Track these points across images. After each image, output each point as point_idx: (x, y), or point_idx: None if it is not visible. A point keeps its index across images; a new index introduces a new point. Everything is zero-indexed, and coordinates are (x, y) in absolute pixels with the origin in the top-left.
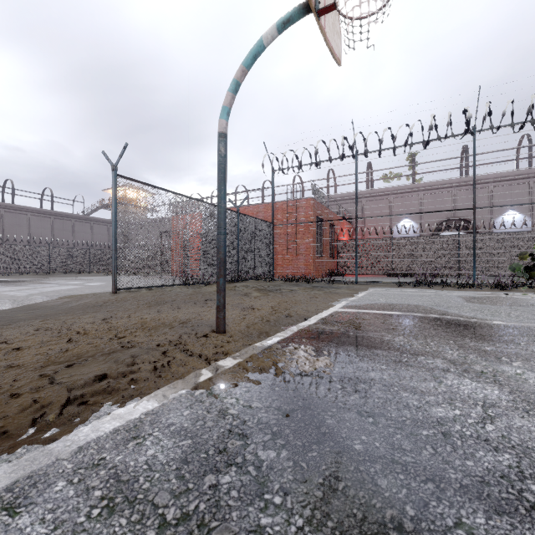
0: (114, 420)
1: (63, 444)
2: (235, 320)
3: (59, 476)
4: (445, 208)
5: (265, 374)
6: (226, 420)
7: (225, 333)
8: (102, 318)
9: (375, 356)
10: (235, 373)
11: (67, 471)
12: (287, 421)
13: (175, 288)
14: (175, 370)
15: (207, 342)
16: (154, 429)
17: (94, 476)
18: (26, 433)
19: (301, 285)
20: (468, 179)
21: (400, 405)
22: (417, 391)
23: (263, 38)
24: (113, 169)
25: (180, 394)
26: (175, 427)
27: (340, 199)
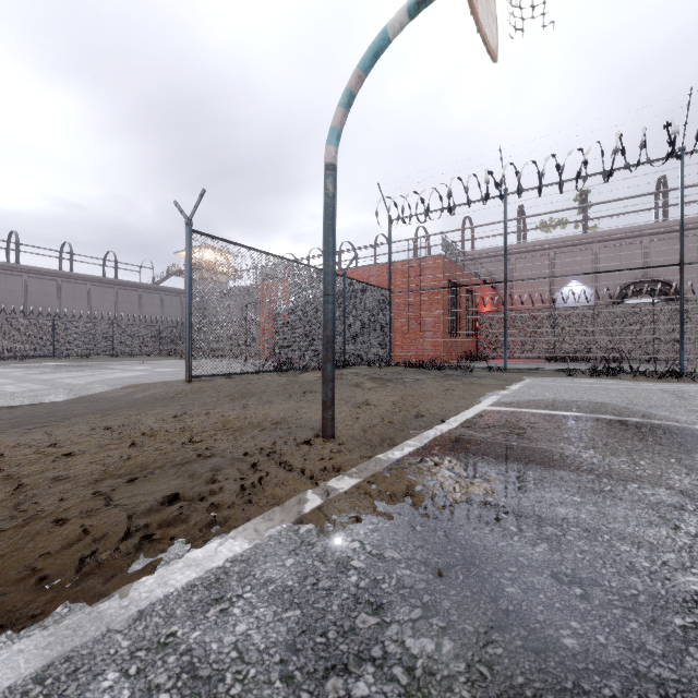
0: (188, 567)
1: (117, 603)
2: (345, 421)
3: (110, 661)
4: (633, 266)
5: (397, 503)
6: (348, 577)
7: (333, 438)
8: (173, 415)
9: (559, 481)
10: (353, 499)
11: (121, 653)
12: (443, 586)
13: (265, 376)
14: (270, 493)
15: (311, 451)
16: (244, 587)
17: (160, 665)
18: (70, 581)
19: (429, 373)
20: (667, 224)
21: (622, 567)
22: (643, 543)
23: (388, 27)
24: (187, 223)
25: (279, 531)
26: (276, 586)
27: (480, 256)
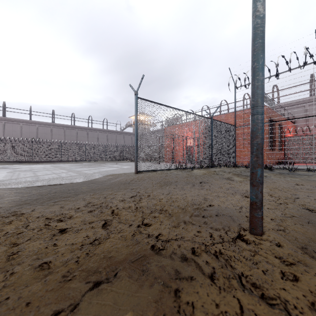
0: None
1: None
2: None
3: None
4: None
5: None
6: None
7: (262, 235)
8: (130, 196)
9: None
10: None
11: None
12: None
13: (173, 172)
14: None
15: (259, 258)
16: None
17: None
18: None
19: (266, 171)
20: None
21: None
22: None
23: None
24: (135, 94)
25: None
26: None
27: (284, 106)
